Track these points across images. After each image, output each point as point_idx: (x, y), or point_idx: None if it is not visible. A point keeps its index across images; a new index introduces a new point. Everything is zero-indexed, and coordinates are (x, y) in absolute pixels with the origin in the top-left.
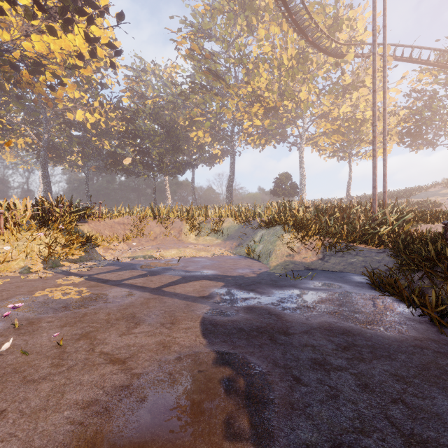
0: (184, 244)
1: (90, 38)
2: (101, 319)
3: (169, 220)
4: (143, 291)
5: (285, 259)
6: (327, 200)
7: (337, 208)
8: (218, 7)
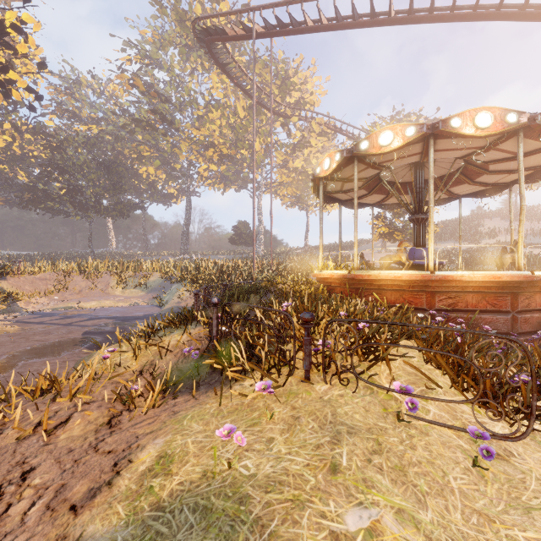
0: (107, 297)
1: (5, 85)
2: (30, 334)
3: (97, 275)
4: (58, 325)
5: (174, 305)
6: (289, 249)
7: (234, 267)
8: (168, 39)
